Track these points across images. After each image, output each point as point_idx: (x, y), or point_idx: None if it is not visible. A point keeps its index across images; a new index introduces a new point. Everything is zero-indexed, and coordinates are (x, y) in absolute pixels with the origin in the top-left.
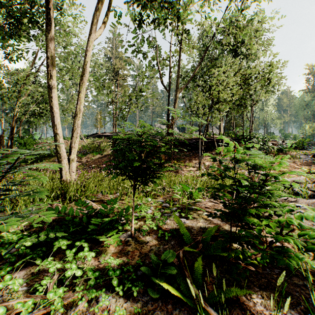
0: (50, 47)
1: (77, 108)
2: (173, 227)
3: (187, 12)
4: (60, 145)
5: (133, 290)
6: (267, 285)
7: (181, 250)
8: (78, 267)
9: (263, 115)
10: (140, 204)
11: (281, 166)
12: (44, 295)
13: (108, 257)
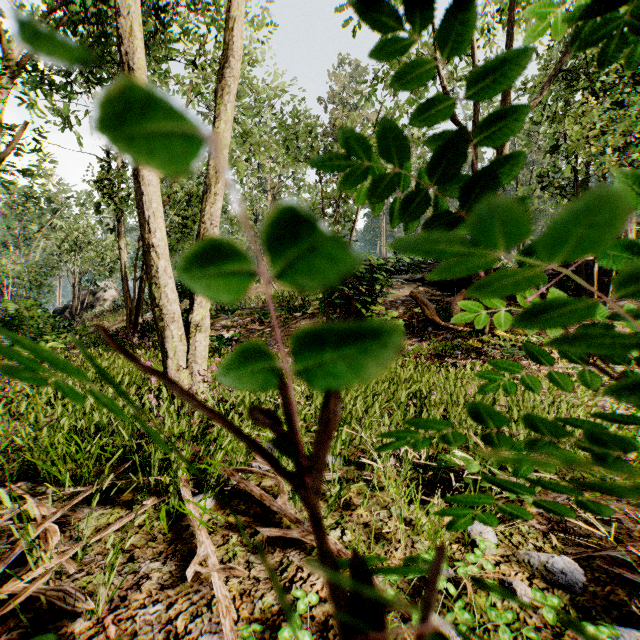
0: None
1: (210, 166)
2: None
3: None
4: (160, 280)
5: None
6: None
7: None
8: None
9: None
10: None
11: None
12: None
13: None
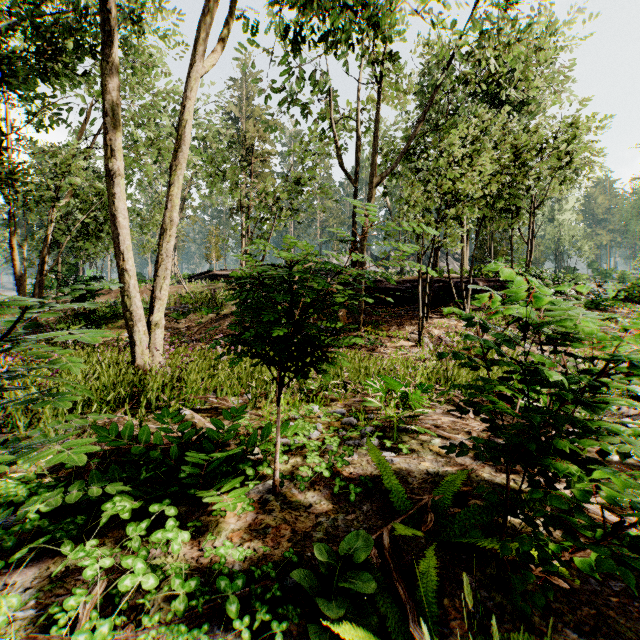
0: (110, 91)
1: (165, 216)
2: (365, 470)
3: (394, 14)
4: (131, 294)
5: (275, 629)
6: (596, 623)
7: (386, 528)
8: (150, 567)
9: (553, 231)
10: (294, 419)
11: (636, 337)
12: (67, 636)
13: (222, 540)
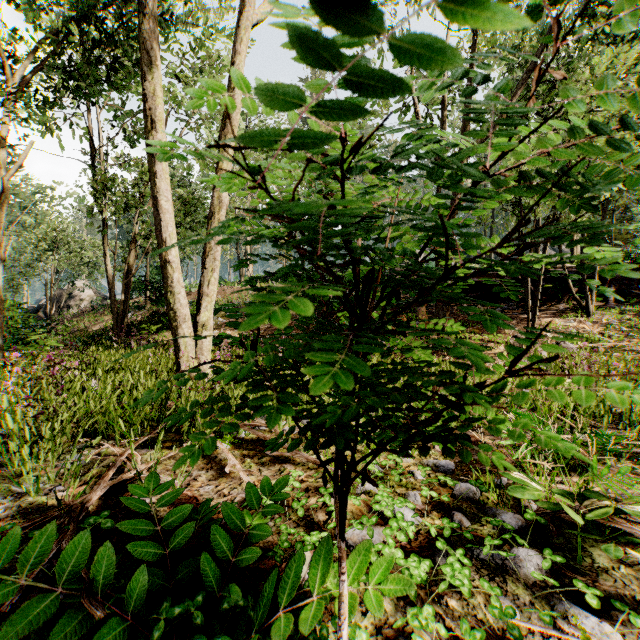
0: (151, 50)
1: (214, 197)
2: None
3: None
4: (174, 289)
5: None
6: None
7: None
8: None
9: None
10: (372, 474)
11: None
12: None
13: None
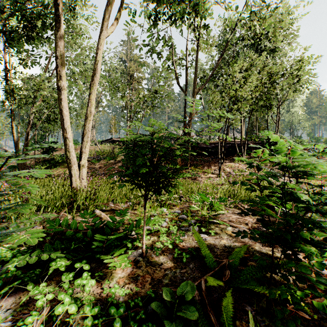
0: (59, 45)
1: (87, 110)
2: (191, 244)
3: (206, 4)
4: (70, 150)
5: None
6: None
7: (203, 278)
8: (73, 299)
9: (289, 117)
10: (153, 215)
11: None
12: None
13: (113, 283)
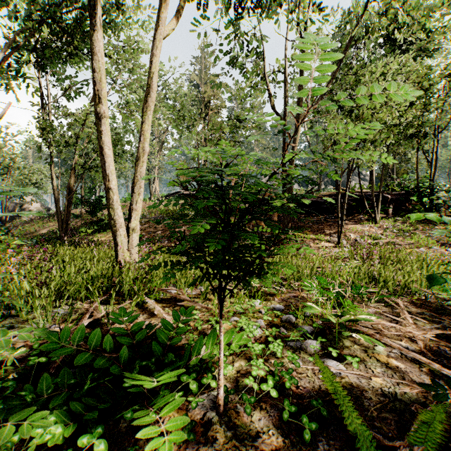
0: (99, 52)
1: (140, 147)
2: (312, 383)
3: None
4: (114, 206)
5: None
6: None
7: None
8: None
9: (445, 154)
10: (238, 313)
11: None
12: None
13: None
